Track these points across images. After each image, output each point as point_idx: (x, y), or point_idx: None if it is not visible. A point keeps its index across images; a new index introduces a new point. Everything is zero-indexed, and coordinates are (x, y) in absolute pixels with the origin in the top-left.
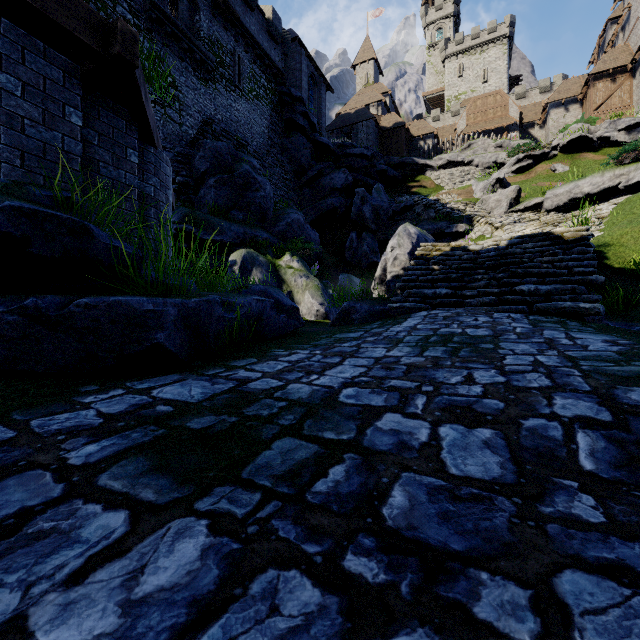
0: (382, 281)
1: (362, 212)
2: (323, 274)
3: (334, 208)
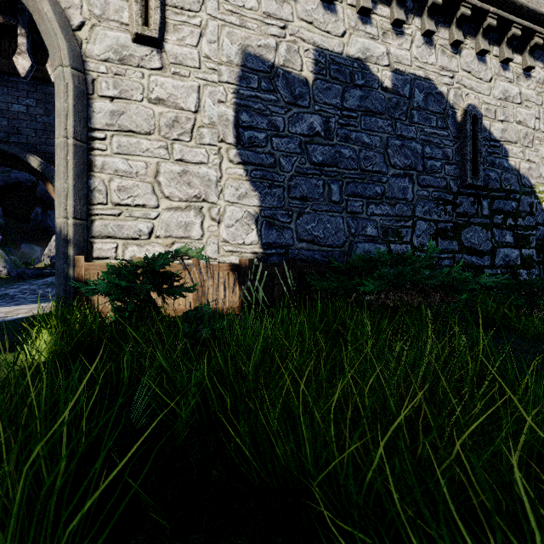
0: (49, 256)
1: (48, 192)
2: (6, 242)
3: (19, 182)
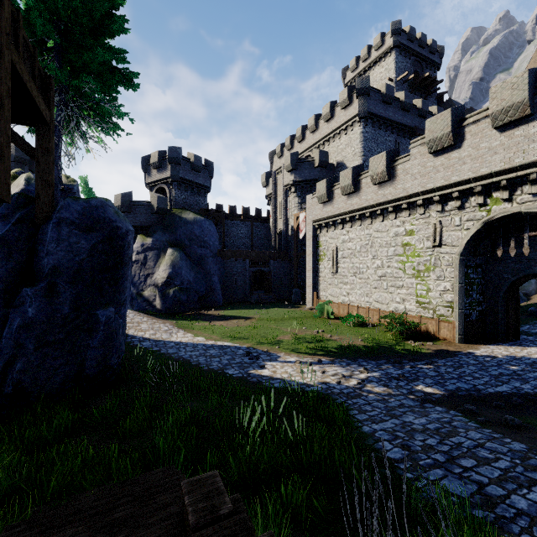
0: None
1: None
2: None
3: None
